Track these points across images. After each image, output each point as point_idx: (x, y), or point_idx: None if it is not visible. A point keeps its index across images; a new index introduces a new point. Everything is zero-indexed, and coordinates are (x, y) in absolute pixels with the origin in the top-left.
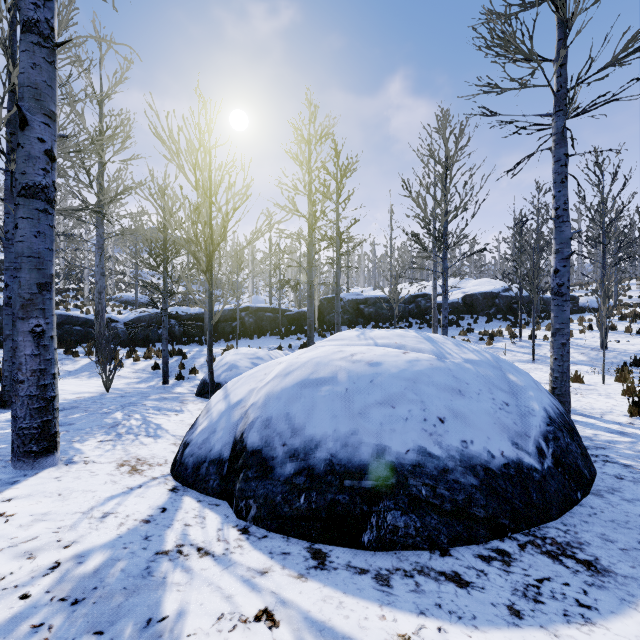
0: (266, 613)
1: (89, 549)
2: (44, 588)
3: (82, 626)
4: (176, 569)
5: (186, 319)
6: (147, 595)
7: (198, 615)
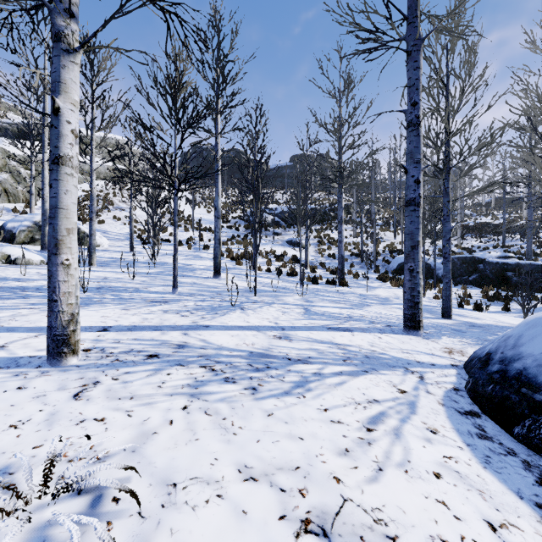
0: (404, 391)
1: (387, 354)
2: (365, 352)
3: (362, 360)
4: (402, 372)
5: None
6: (383, 367)
7: (386, 377)
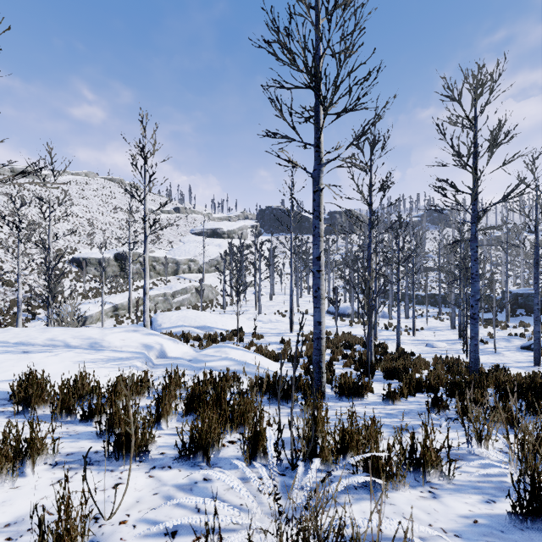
0: None
1: None
2: None
3: None
4: None
5: (444, 296)
6: None
7: None
